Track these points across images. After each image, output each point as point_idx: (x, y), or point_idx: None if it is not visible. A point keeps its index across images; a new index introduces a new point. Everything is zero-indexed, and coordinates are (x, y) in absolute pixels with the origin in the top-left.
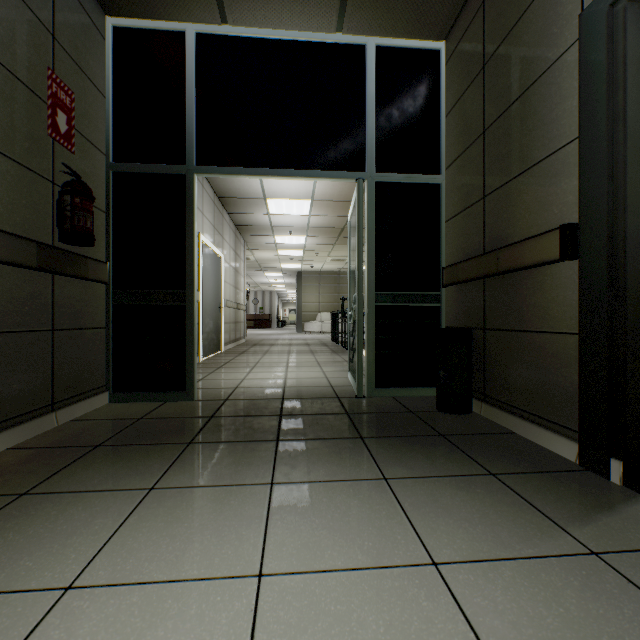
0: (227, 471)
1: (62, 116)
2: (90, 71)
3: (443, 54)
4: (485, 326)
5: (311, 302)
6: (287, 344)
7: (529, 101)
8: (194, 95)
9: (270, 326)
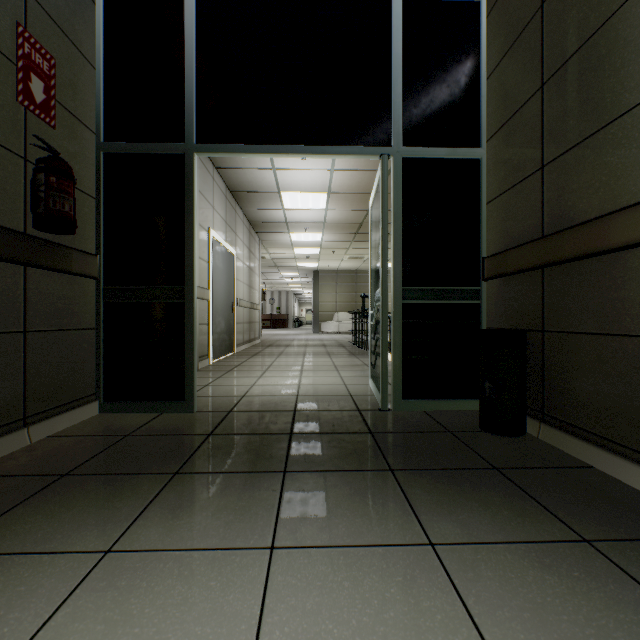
0: (214, 522)
1: (38, 83)
2: (75, 36)
3: (484, 5)
4: (544, 327)
5: (328, 302)
6: (303, 345)
7: (615, 30)
8: (194, 63)
9: (286, 326)
